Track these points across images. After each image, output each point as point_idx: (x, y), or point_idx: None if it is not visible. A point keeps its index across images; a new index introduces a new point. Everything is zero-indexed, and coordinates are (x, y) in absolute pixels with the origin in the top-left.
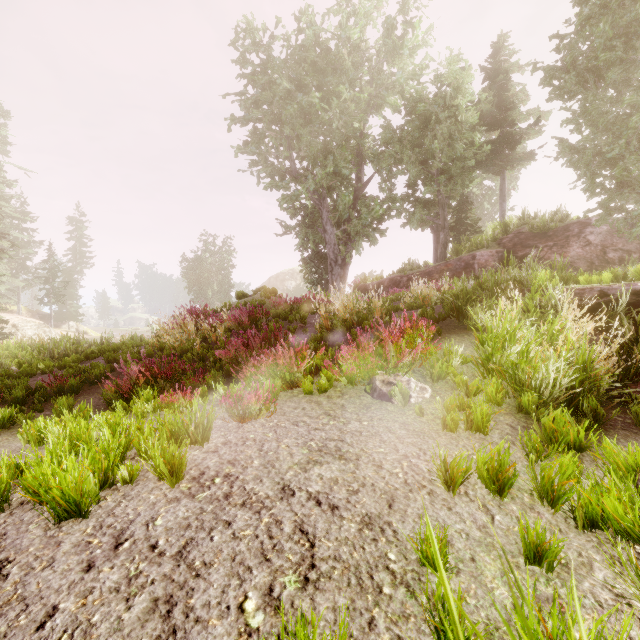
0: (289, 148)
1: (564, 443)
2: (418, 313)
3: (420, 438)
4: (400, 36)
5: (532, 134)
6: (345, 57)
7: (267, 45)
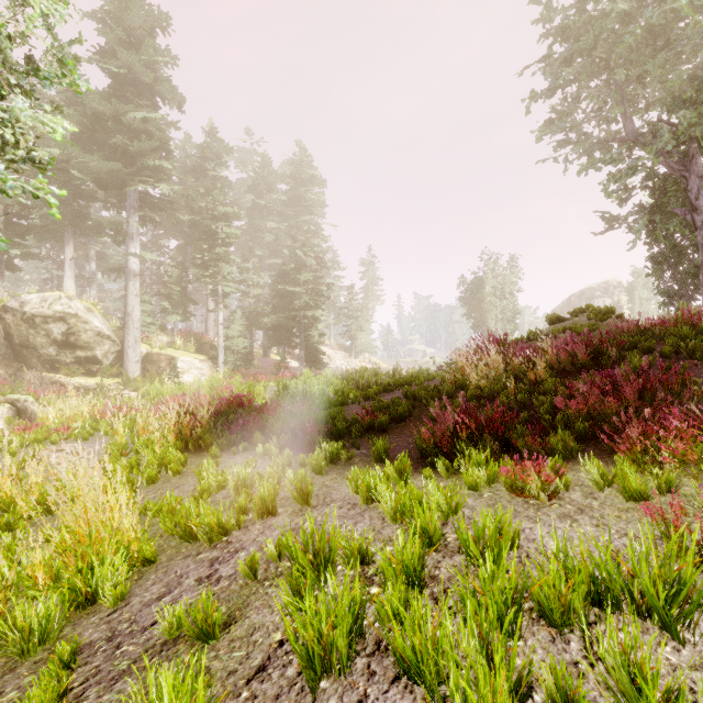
0: (622, 101)
1: None
2: None
3: None
4: None
5: None
6: None
7: None
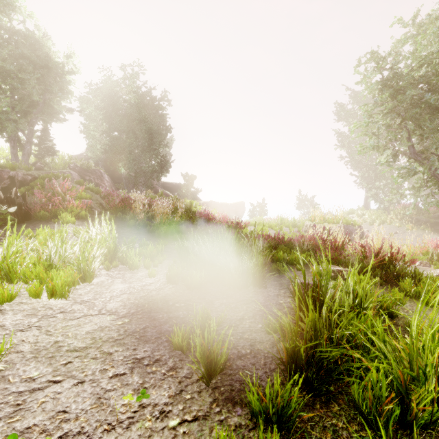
0: None
1: None
2: None
3: None
4: None
5: (69, 112)
6: None
7: None
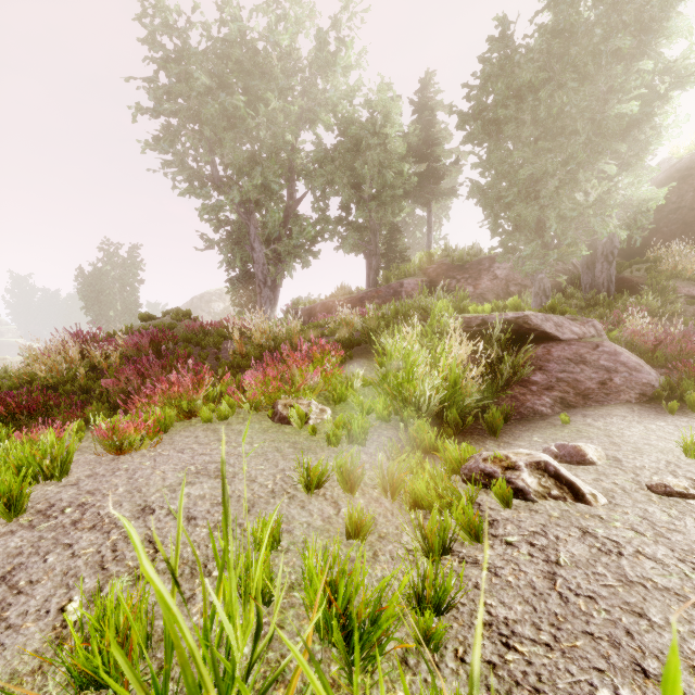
0: (210, 152)
1: (423, 448)
2: (335, 338)
3: (304, 454)
4: (333, 52)
5: (453, 172)
6: (275, 62)
7: (182, 30)
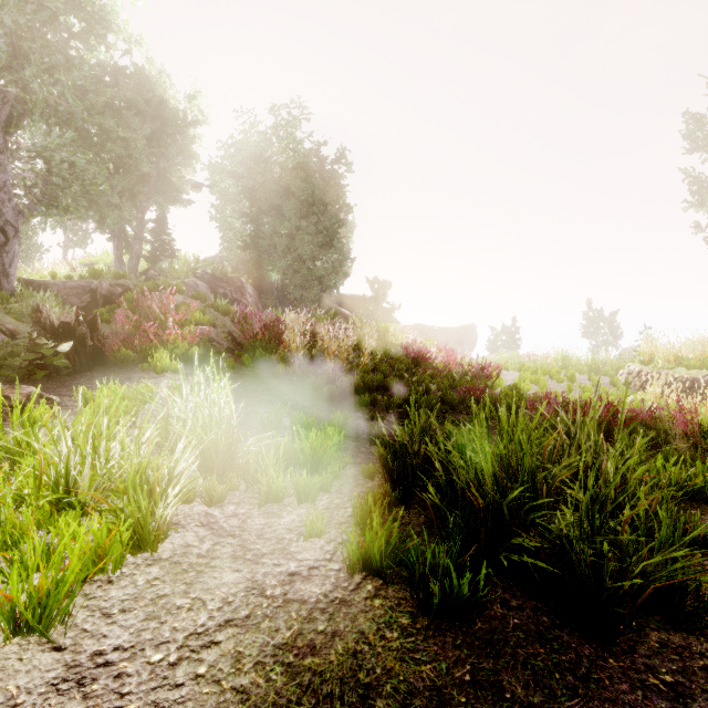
0: None
1: None
2: None
3: None
4: None
5: (196, 189)
6: None
7: None
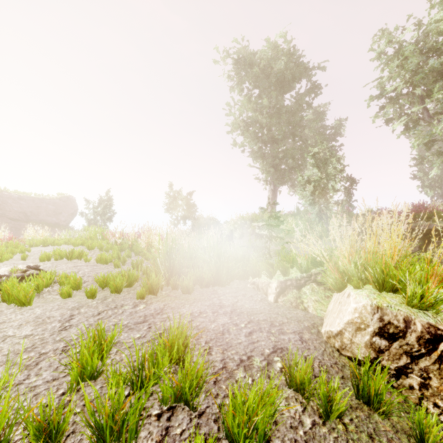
0: None
1: None
2: None
3: None
4: None
5: None
6: None
7: None
